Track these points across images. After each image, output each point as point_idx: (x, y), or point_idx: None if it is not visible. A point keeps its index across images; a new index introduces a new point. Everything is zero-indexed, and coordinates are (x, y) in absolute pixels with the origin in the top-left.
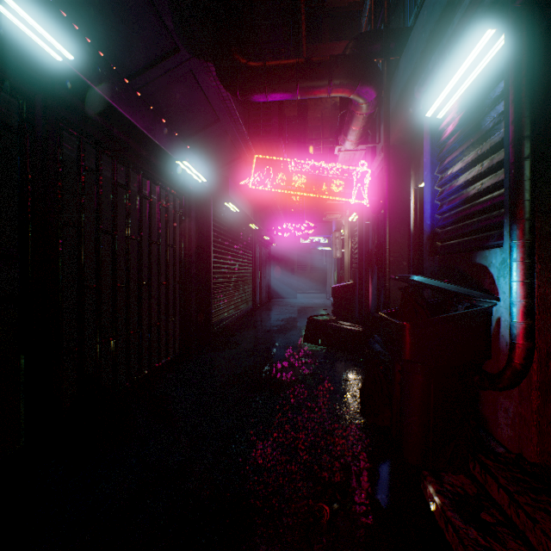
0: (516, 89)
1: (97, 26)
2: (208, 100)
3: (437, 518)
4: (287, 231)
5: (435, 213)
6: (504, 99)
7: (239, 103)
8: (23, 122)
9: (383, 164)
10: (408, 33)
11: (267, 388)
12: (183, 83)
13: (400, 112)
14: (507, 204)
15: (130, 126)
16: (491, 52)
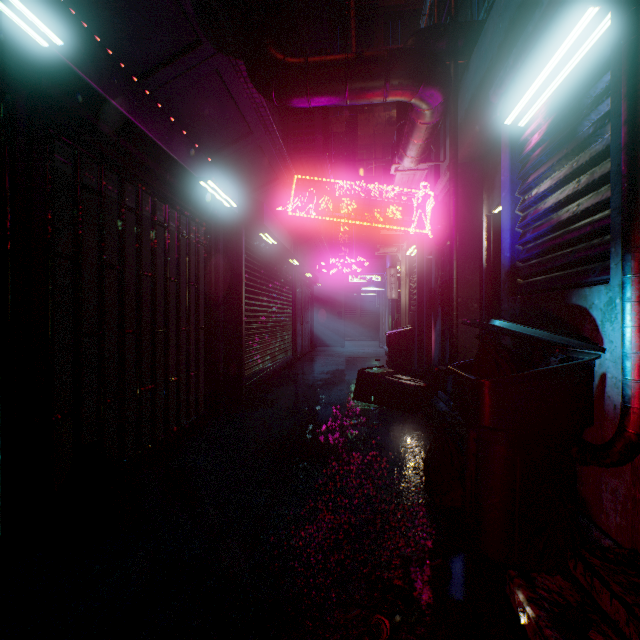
0: (631, 79)
1: (98, 10)
2: (238, 107)
3: (530, 636)
4: (334, 267)
5: (515, 244)
6: (610, 95)
7: (276, 113)
8: (0, 126)
9: (449, 185)
10: (480, 27)
11: (309, 458)
12: (207, 85)
13: (471, 122)
14: (615, 228)
15: (140, 136)
16: (591, 39)
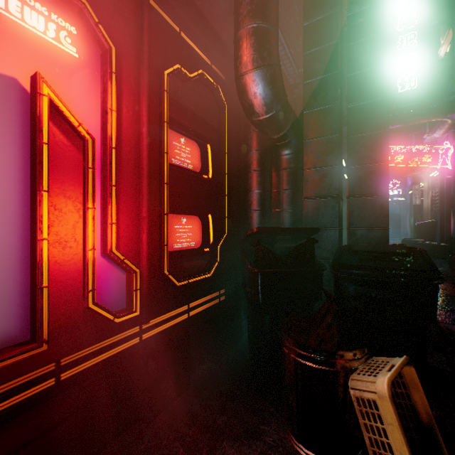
0: None
1: None
2: None
3: None
4: None
5: None
6: None
7: None
8: None
9: None
10: None
11: None
12: None
13: None
14: None
15: None
16: None
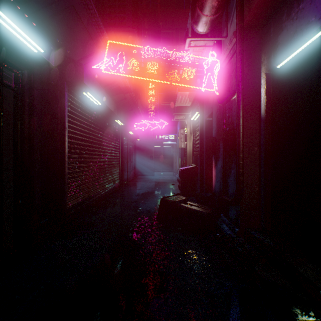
0: None
1: None
2: None
3: None
4: (145, 126)
5: None
6: None
7: None
8: None
9: (237, 46)
10: None
11: None
12: None
13: None
14: None
15: None
16: None
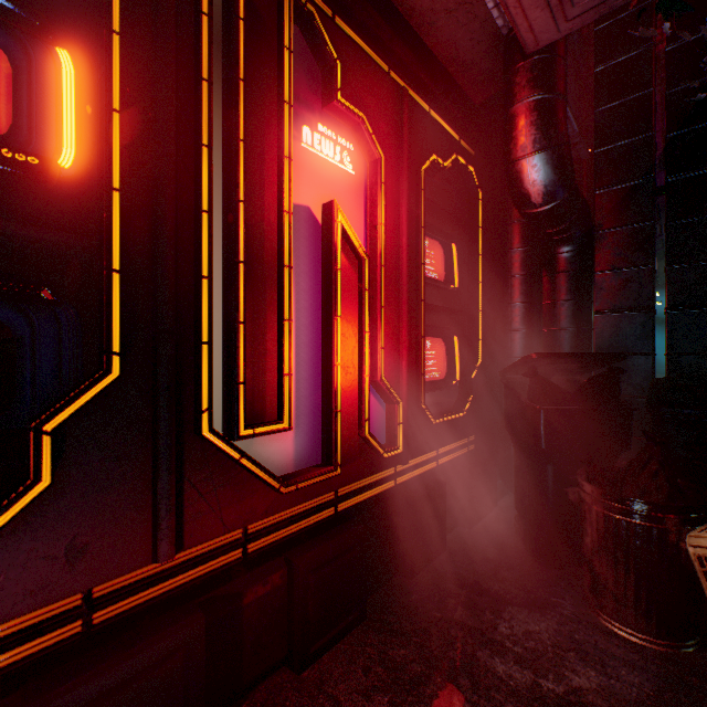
0: None
1: None
2: None
3: None
4: None
5: None
6: None
7: None
8: None
9: None
10: None
11: None
12: None
13: None
14: None
15: None
16: None
